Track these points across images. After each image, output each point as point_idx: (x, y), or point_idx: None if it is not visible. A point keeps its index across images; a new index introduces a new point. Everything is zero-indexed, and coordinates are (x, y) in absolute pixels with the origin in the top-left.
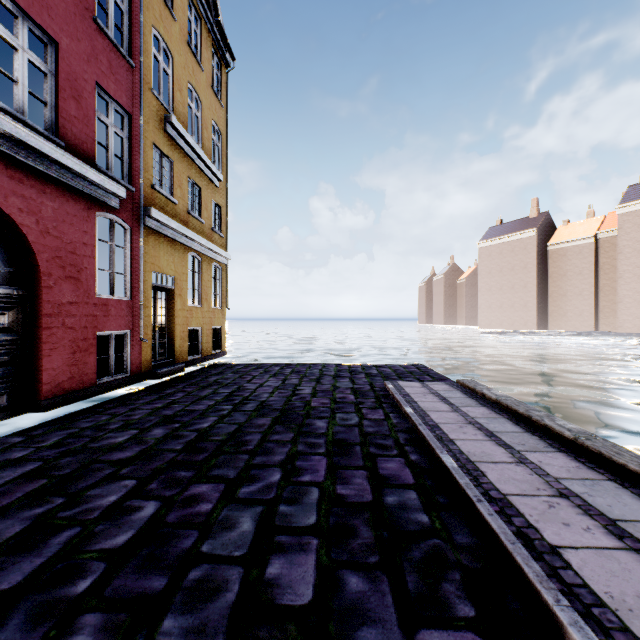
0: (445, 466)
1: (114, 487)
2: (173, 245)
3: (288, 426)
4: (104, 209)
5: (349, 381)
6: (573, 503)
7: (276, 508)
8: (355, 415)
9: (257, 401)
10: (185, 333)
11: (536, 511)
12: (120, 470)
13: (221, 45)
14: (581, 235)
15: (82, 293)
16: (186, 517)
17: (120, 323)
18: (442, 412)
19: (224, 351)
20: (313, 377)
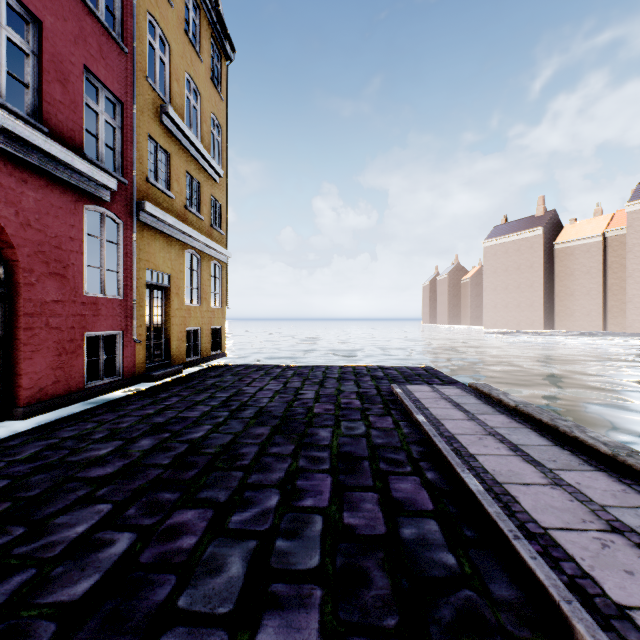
0: (468, 488)
1: (85, 513)
2: (170, 242)
3: (288, 436)
4: (93, 202)
5: (354, 384)
6: (631, 541)
7: (272, 543)
8: (362, 423)
9: (256, 407)
10: (183, 333)
11: (588, 552)
12: (96, 491)
13: (221, 36)
14: (589, 233)
15: (69, 291)
16: (164, 555)
17: (111, 323)
18: (457, 421)
19: (224, 352)
20: (316, 380)
